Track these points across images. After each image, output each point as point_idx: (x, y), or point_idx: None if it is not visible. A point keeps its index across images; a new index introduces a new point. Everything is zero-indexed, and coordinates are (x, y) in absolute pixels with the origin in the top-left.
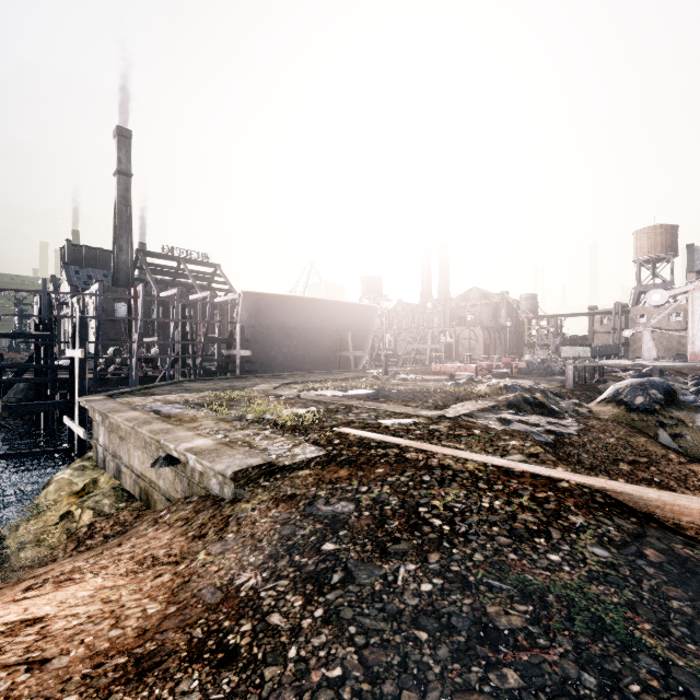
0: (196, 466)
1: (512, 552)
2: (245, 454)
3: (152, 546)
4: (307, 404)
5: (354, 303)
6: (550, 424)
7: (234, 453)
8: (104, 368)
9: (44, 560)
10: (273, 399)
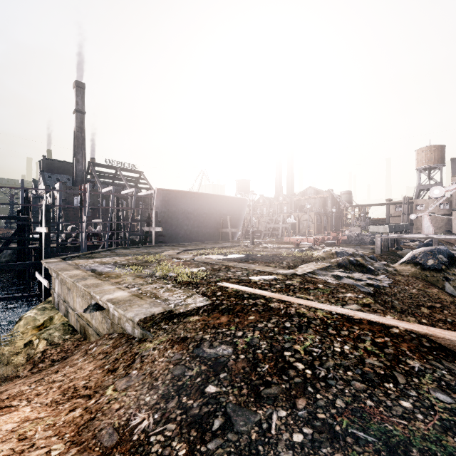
0: (114, 313)
1: (368, 399)
2: (150, 304)
3: (77, 376)
4: (199, 264)
5: (232, 196)
6: (369, 279)
7: (142, 303)
8: (64, 239)
9: (8, 378)
10: (176, 261)
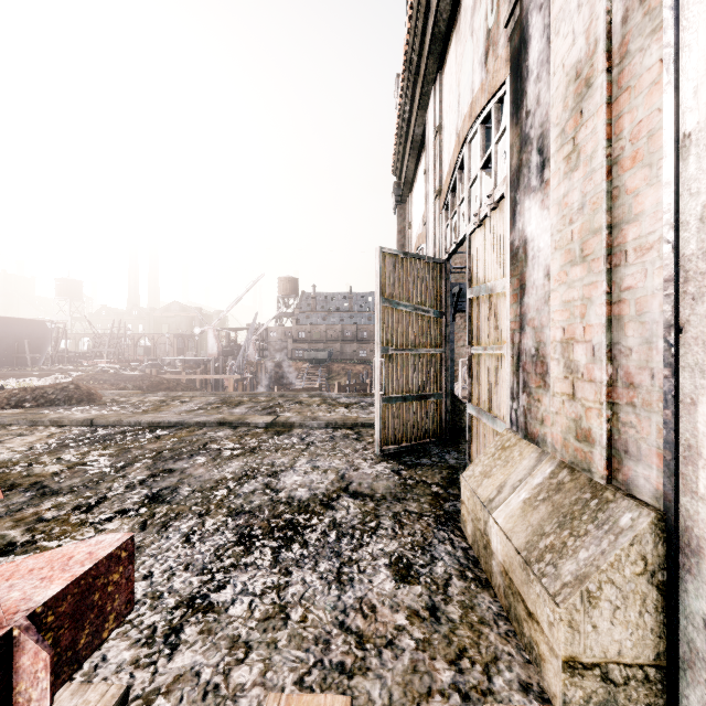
0: None
1: None
2: None
3: None
4: None
5: (32, 319)
6: None
7: None
8: None
9: None
10: None
